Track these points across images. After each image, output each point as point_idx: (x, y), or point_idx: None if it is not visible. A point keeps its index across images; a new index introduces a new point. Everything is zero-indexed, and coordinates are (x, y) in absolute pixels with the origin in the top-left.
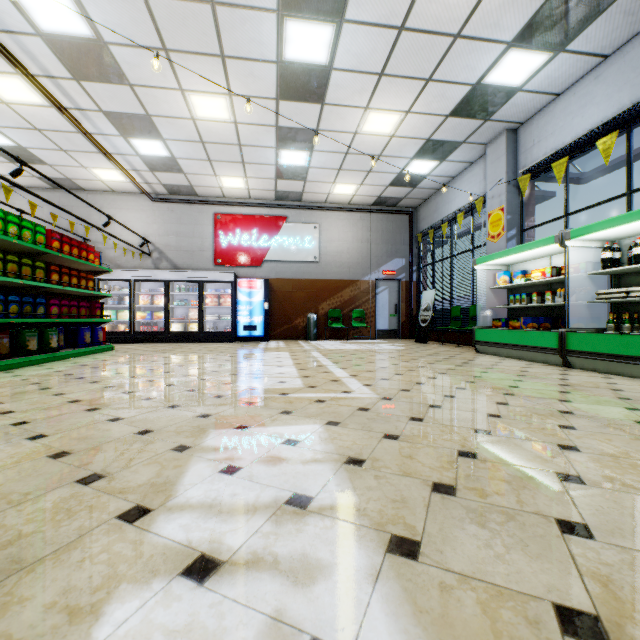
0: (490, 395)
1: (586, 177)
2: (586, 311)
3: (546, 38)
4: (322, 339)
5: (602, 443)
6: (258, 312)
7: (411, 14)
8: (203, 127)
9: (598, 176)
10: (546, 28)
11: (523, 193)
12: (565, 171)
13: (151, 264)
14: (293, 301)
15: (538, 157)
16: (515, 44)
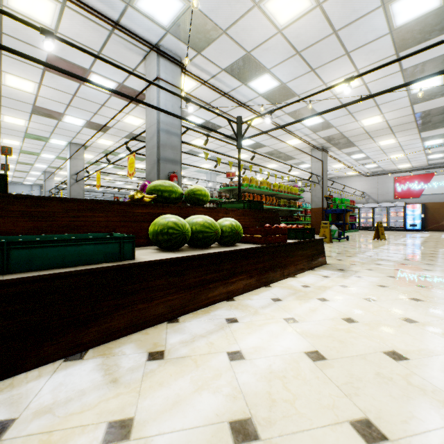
0: None
1: None
2: None
3: None
4: None
5: None
6: (417, 218)
7: None
8: (392, 159)
9: None
10: None
11: None
12: None
13: (364, 201)
14: (439, 213)
15: None
16: None
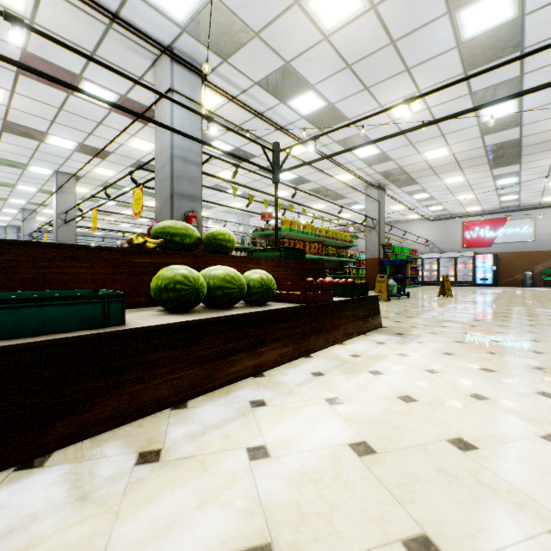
0: None
1: None
2: None
3: None
4: (536, 287)
5: None
6: (488, 271)
7: (550, 169)
8: (460, 200)
9: None
10: None
11: None
12: None
13: (428, 250)
14: (513, 265)
15: None
16: None
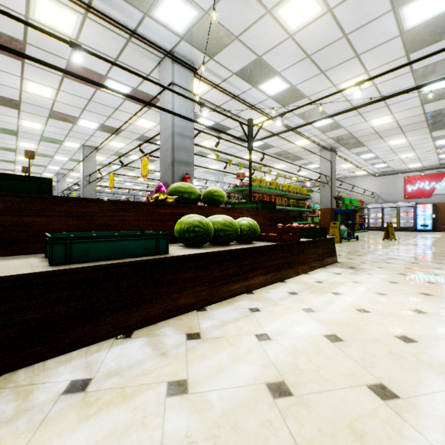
0: None
1: None
2: None
3: None
4: None
5: None
6: (428, 219)
7: None
8: (403, 159)
9: None
10: None
11: None
12: None
13: (374, 201)
14: None
15: None
16: None
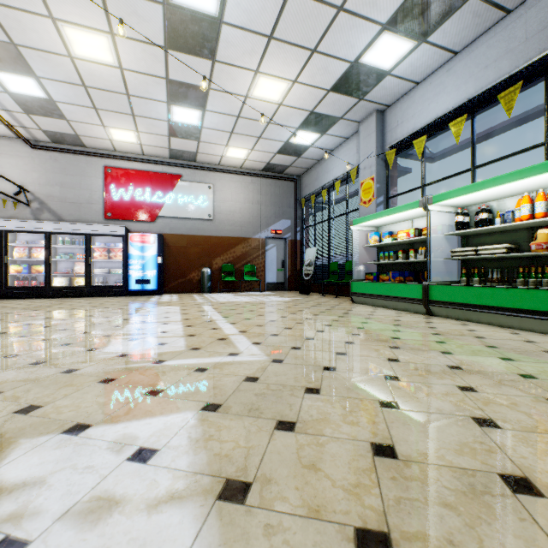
0: (379, 350)
1: (435, 157)
2: (441, 266)
3: (413, 26)
4: (216, 292)
5: (512, 410)
6: (151, 266)
7: None
8: (84, 68)
9: (444, 157)
10: (414, 16)
11: (390, 165)
12: (423, 148)
13: (30, 214)
14: (188, 256)
15: (401, 135)
16: (388, 27)
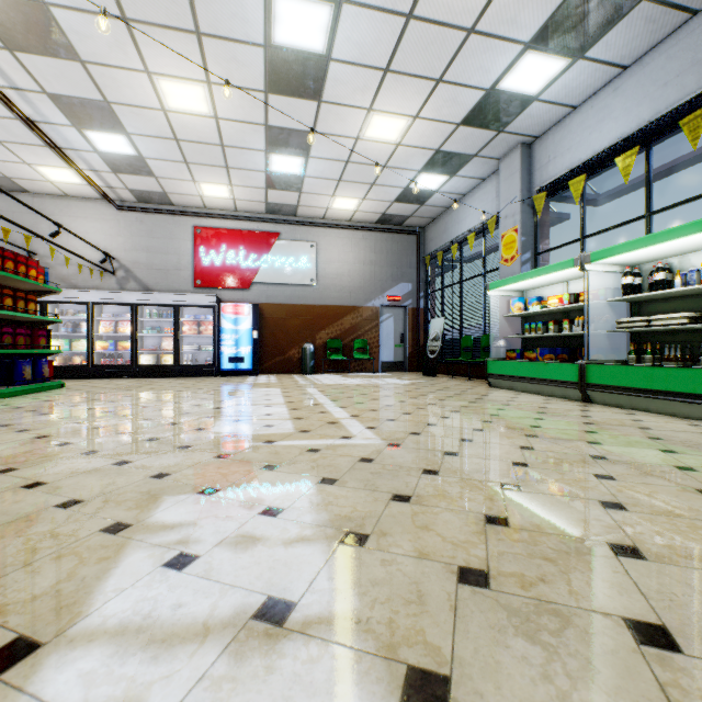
0: (512, 437)
1: (602, 199)
2: (605, 341)
3: (565, 41)
4: (320, 372)
5: (649, 497)
6: (246, 342)
7: None
8: (177, 121)
9: (614, 198)
10: (566, 30)
11: (538, 213)
12: (582, 190)
13: (115, 284)
14: (287, 329)
15: (554, 174)
16: (533, 46)
